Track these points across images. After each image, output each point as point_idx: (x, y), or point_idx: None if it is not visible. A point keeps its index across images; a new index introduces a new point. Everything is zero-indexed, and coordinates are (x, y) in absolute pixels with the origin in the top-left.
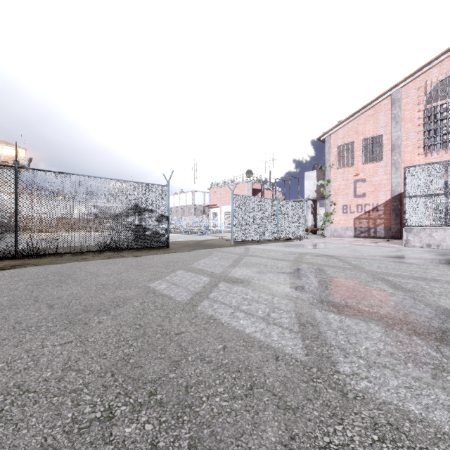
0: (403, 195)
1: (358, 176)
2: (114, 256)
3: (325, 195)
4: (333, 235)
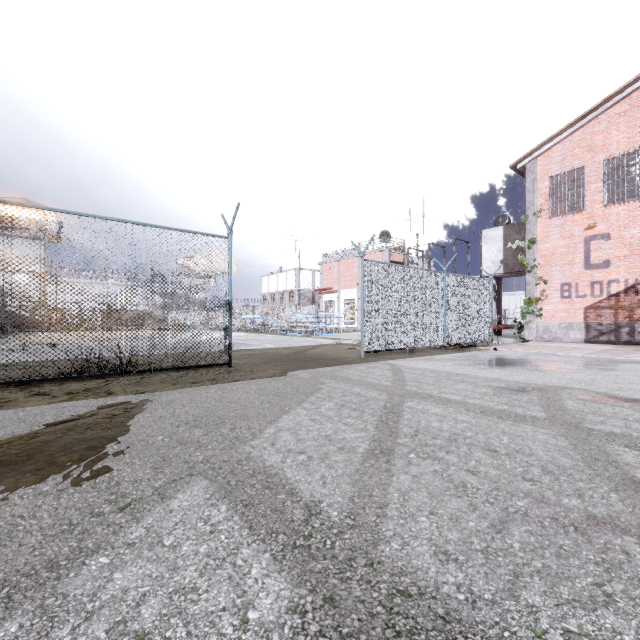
0: None
1: (595, 230)
2: (86, 395)
3: (527, 266)
4: (542, 337)
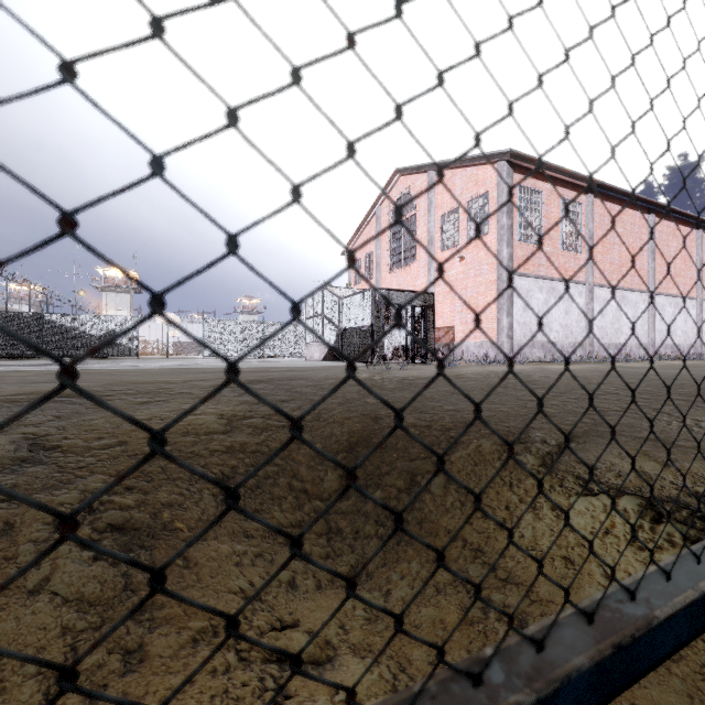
0: None
1: None
2: (89, 359)
3: None
4: None
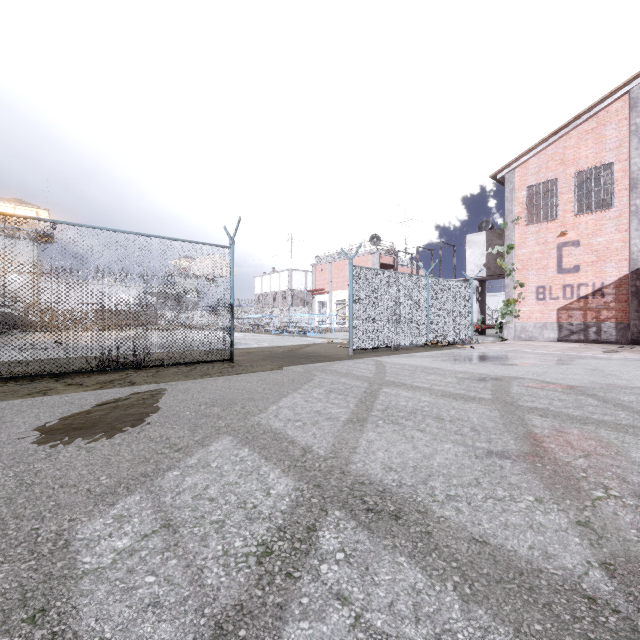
0: None
1: (566, 237)
2: (114, 385)
3: (506, 269)
4: (519, 337)
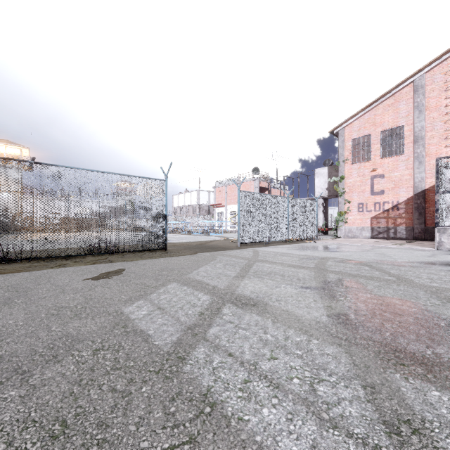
0: (427, 192)
1: (376, 172)
2: (100, 262)
3: (339, 192)
4: (347, 235)
